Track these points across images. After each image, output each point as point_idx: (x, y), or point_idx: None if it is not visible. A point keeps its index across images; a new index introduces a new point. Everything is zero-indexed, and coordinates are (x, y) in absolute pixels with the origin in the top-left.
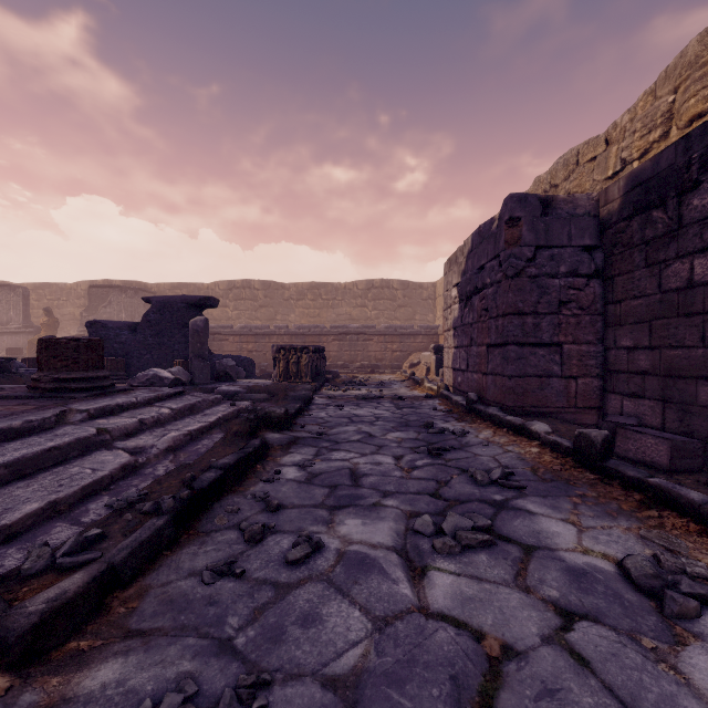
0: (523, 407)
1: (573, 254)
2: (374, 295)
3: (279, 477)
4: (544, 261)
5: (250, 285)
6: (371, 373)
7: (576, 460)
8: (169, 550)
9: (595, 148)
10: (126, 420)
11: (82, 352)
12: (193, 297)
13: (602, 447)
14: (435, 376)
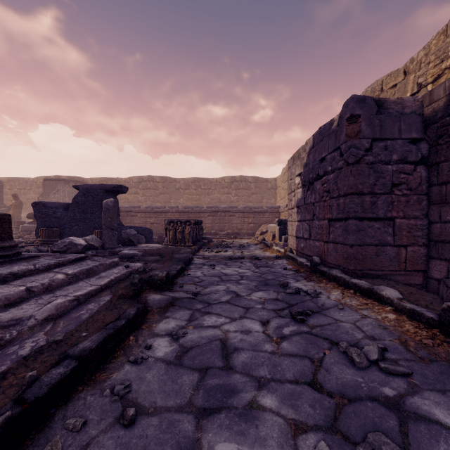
0: (362, 270)
1: (403, 145)
2: (236, 186)
3: (148, 355)
4: (379, 151)
5: (153, 179)
6: (234, 238)
7: (445, 333)
8: None
9: (396, 78)
10: (11, 290)
11: None
12: (108, 185)
13: None
14: (278, 241)
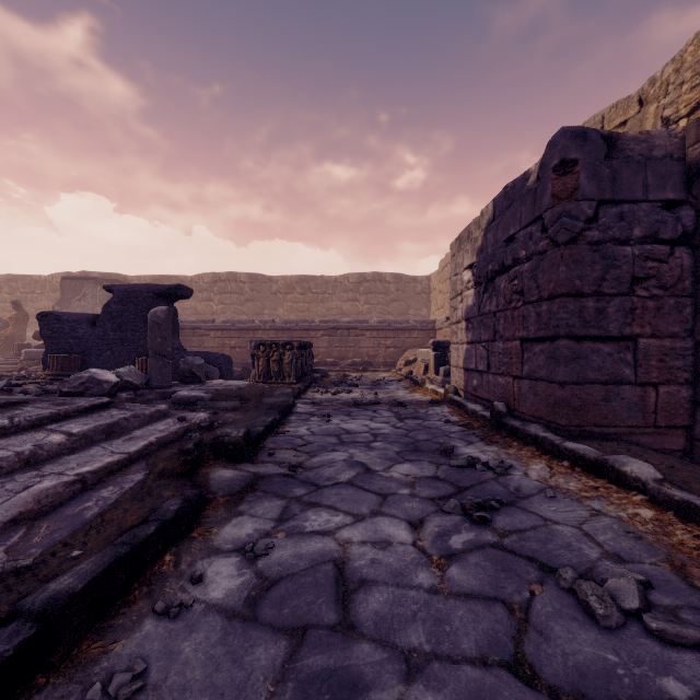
0: (581, 426)
1: (650, 212)
2: (366, 289)
3: (192, 598)
4: (610, 221)
5: (236, 278)
6: (363, 371)
7: None
8: None
9: (626, 111)
10: None
11: None
12: (161, 285)
13: None
14: (434, 375)
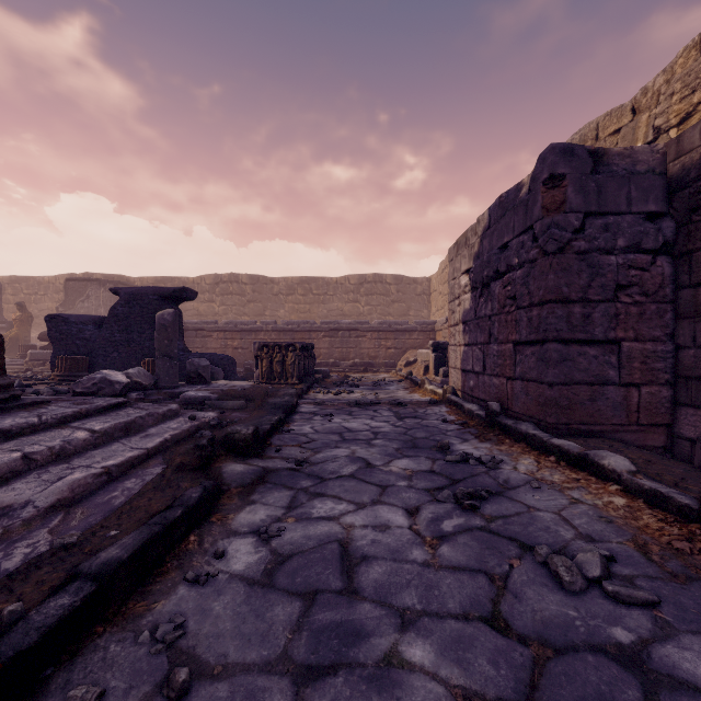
0: (569, 424)
1: (634, 224)
2: (367, 290)
3: (217, 569)
4: (596, 232)
5: (238, 280)
6: (364, 372)
7: None
8: None
9: (619, 119)
10: None
11: None
12: (166, 288)
13: None
14: (434, 376)
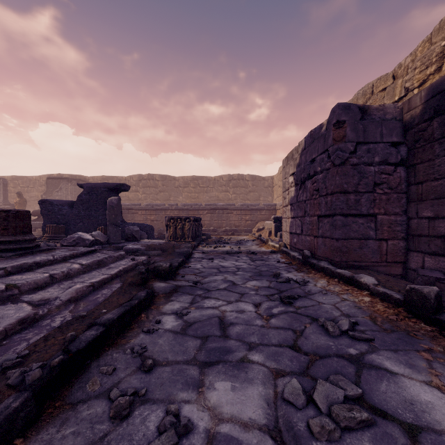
0: (347, 262)
1: (384, 148)
2: (233, 184)
3: (158, 327)
4: (363, 153)
5: (153, 178)
6: (231, 235)
7: (408, 311)
8: (23, 435)
9: (385, 82)
10: (38, 276)
11: (11, 221)
12: (111, 183)
13: (435, 302)
14: (274, 237)
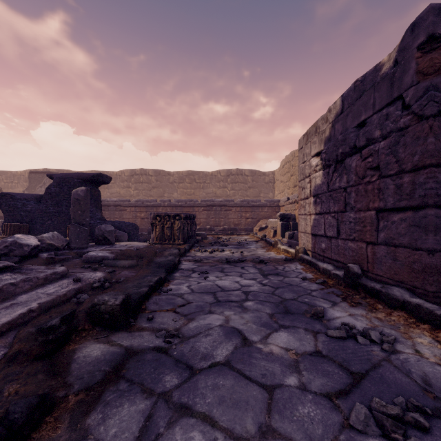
0: None
1: None
2: (232, 180)
3: None
4: None
5: (146, 173)
6: (230, 234)
7: None
8: None
9: None
10: None
11: None
12: (87, 173)
13: None
14: (281, 237)
